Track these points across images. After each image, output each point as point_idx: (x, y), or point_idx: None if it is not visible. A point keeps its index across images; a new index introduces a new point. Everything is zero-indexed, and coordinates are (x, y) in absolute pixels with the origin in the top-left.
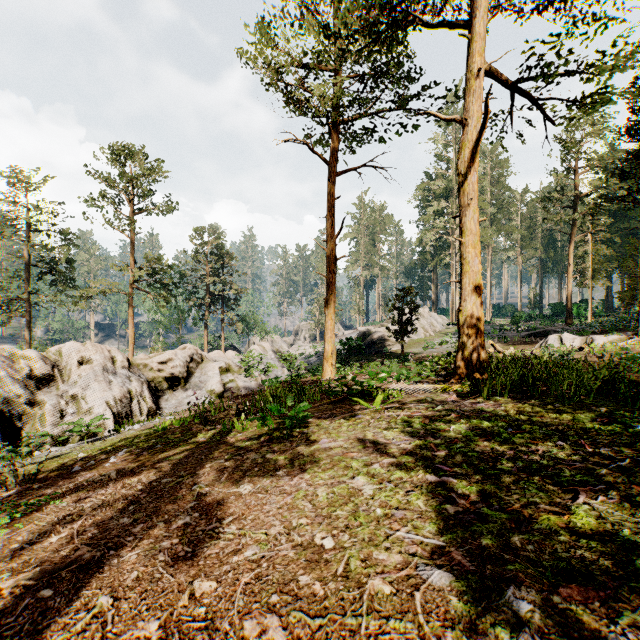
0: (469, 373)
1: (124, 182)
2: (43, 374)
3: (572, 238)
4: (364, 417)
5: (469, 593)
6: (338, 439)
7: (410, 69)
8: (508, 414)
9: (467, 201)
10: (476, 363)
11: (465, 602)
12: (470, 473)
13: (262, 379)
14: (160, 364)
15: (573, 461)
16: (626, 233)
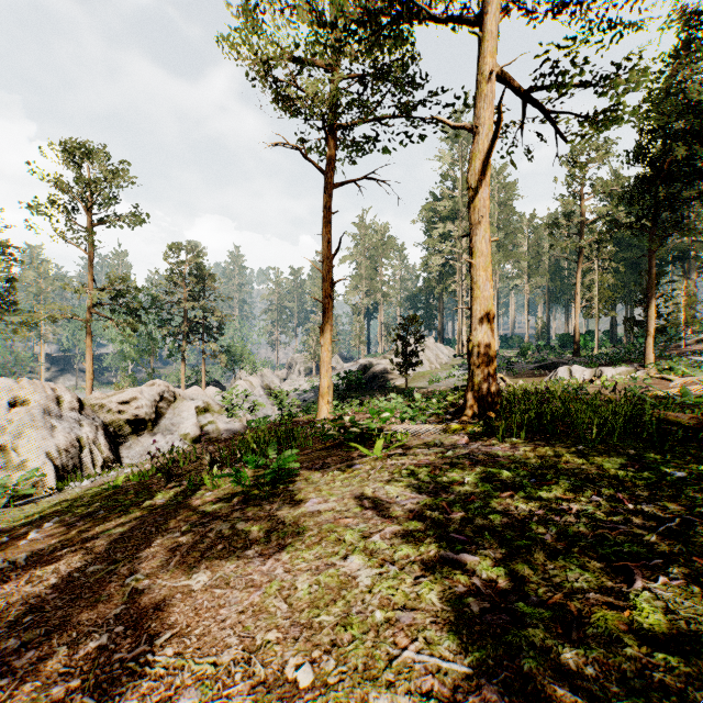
0: (480, 410)
1: (79, 186)
2: None
3: (580, 266)
4: (363, 467)
5: None
6: (330, 499)
7: (415, 73)
8: (529, 460)
9: (478, 218)
10: (488, 399)
11: None
12: (494, 545)
13: (248, 420)
14: (121, 404)
15: (615, 523)
16: (630, 263)
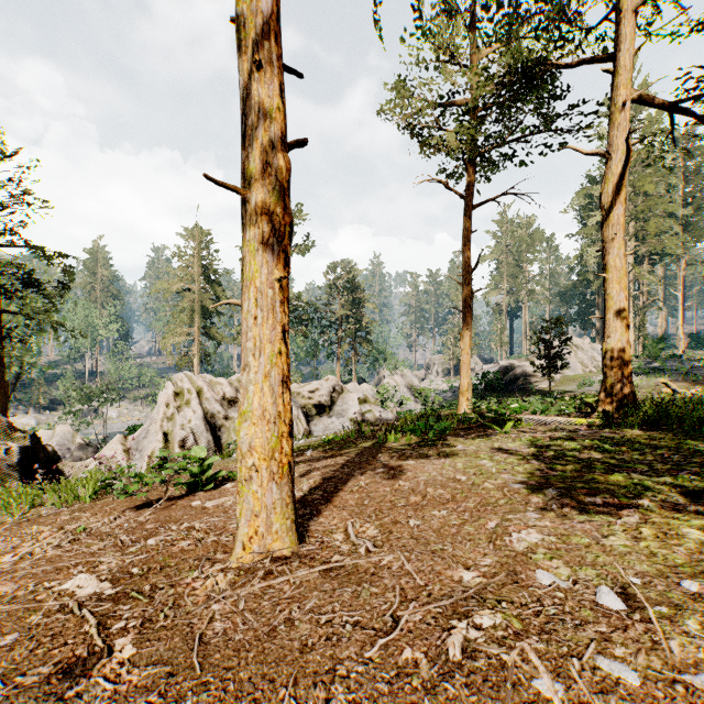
0: (613, 410)
1: None
2: (231, 397)
3: None
4: (494, 436)
5: (531, 489)
6: (471, 446)
7: (555, 87)
8: (622, 438)
9: (611, 236)
10: (621, 400)
11: (528, 490)
12: (561, 462)
13: (397, 411)
14: (309, 393)
15: (644, 460)
16: None
